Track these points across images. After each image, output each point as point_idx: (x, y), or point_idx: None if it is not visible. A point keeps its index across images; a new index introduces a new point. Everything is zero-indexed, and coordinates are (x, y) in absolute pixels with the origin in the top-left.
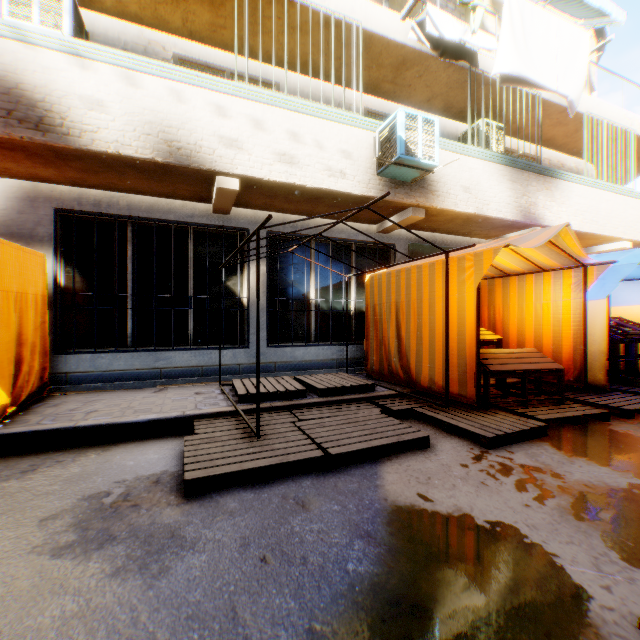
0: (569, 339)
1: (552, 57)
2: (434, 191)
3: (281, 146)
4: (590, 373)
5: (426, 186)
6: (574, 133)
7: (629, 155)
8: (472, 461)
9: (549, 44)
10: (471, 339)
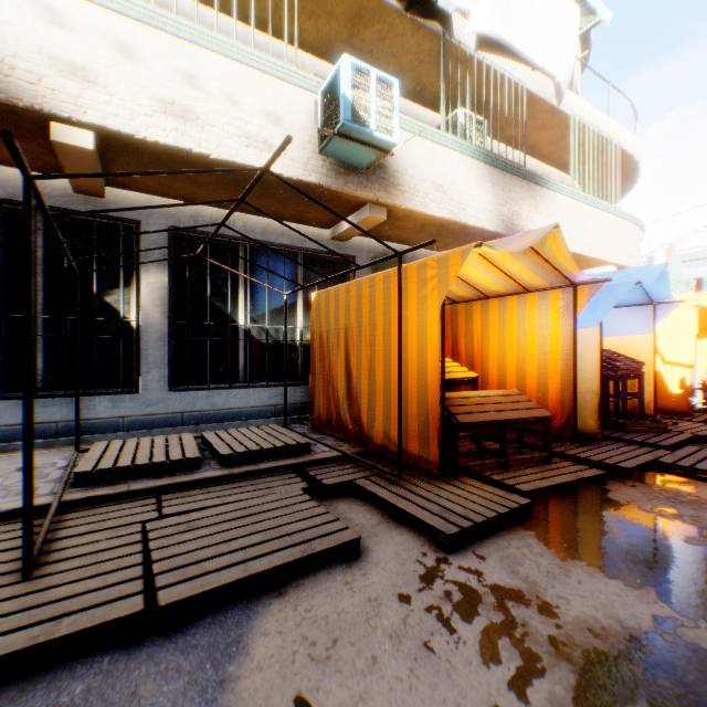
0: (557, 376)
1: (538, 25)
2: (398, 185)
3: (167, 91)
4: (581, 418)
5: (387, 177)
6: (560, 140)
7: (614, 173)
8: (419, 584)
9: (535, 8)
10: (434, 379)
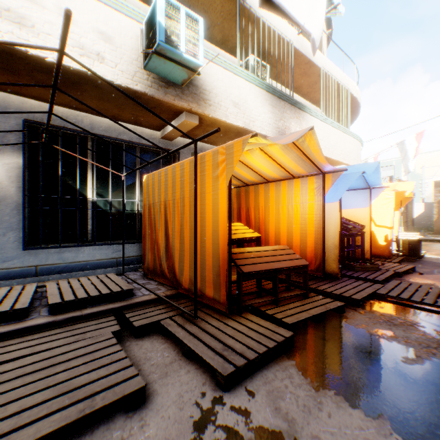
0: (313, 235)
1: None
2: (206, 100)
3: None
4: (328, 263)
5: (198, 93)
6: (315, 84)
7: (346, 109)
8: (191, 435)
9: None
10: (224, 239)
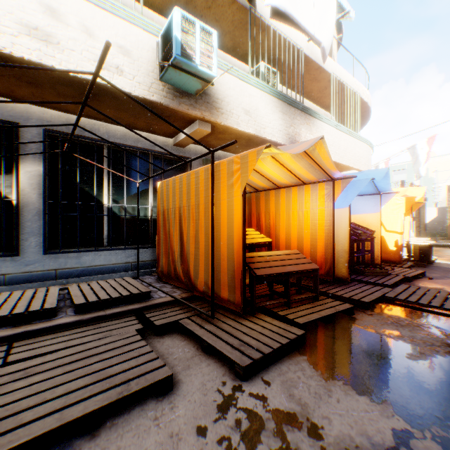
0: (323, 240)
1: (311, 7)
2: (218, 108)
3: (32, 18)
4: (338, 268)
5: (211, 102)
6: (325, 90)
7: (356, 113)
8: (216, 415)
9: None
10: (238, 244)
